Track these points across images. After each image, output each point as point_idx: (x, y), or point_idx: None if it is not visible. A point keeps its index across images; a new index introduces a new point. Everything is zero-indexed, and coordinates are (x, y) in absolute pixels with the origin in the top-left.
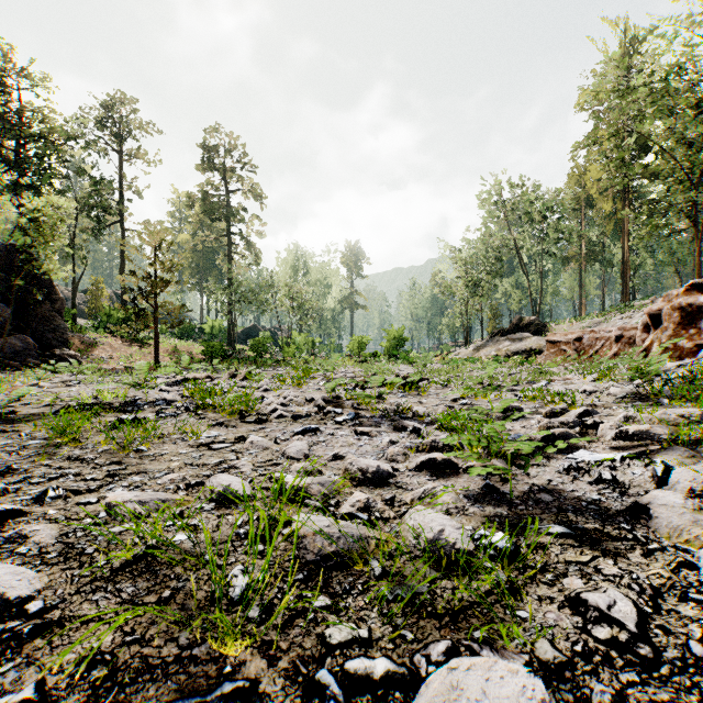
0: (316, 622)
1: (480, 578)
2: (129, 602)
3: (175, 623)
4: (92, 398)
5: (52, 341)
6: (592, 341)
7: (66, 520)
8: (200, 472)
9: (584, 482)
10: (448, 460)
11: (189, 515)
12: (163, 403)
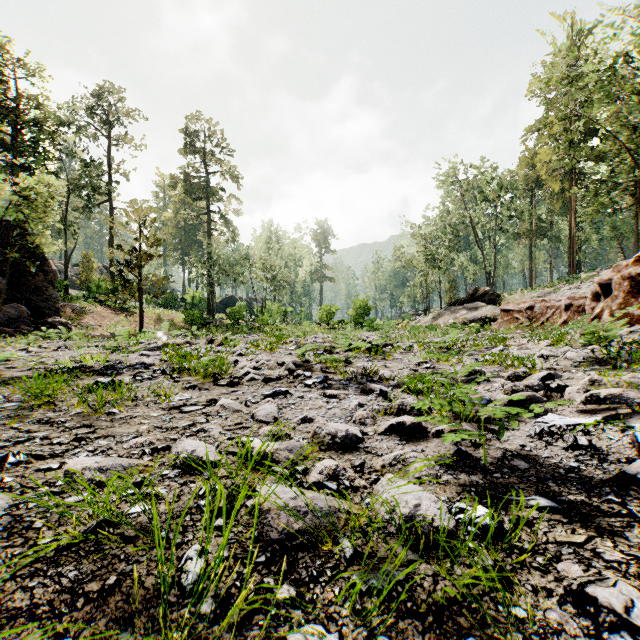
0: (278, 620)
1: (463, 561)
2: (68, 590)
3: (115, 619)
4: (76, 362)
5: (44, 309)
6: (543, 309)
7: (22, 488)
8: (168, 436)
9: (559, 448)
10: (417, 424)
11: (151, 483)
12: (141, 367)
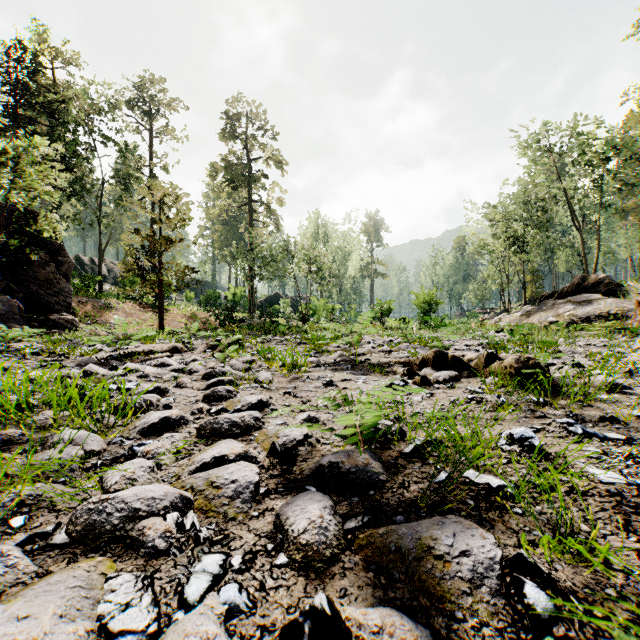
0: None
1: None
2: None
3: None
4: None
5: (53, 305)
6: None
7: None
8: None
9: None
10: None
11: None
12: None
